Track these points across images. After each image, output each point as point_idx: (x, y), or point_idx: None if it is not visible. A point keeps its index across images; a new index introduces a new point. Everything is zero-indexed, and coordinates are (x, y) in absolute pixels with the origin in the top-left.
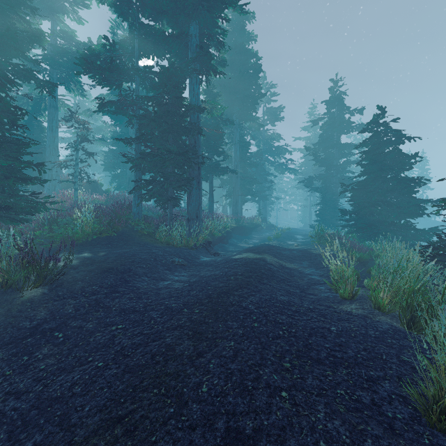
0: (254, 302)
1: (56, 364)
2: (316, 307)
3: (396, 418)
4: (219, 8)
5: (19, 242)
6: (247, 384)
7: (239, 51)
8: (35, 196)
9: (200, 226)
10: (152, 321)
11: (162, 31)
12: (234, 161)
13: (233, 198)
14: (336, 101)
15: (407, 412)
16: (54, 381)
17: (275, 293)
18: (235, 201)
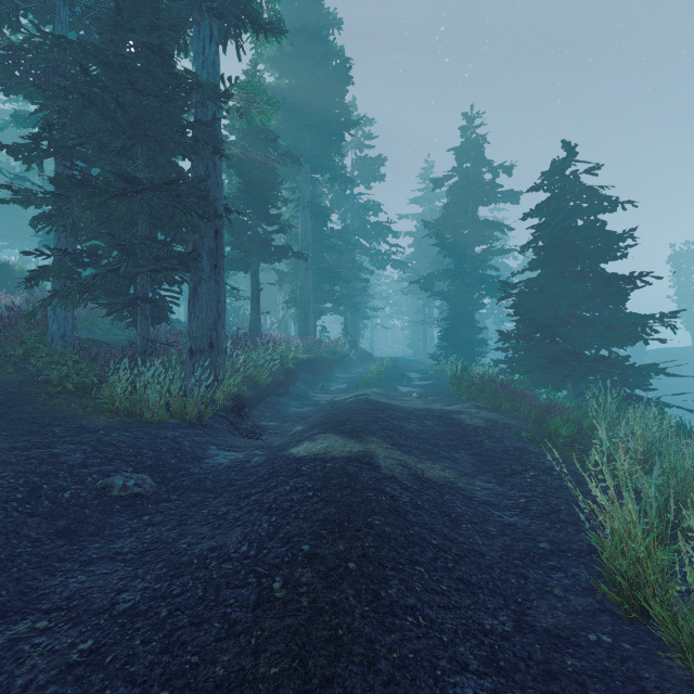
0: None
1: None
2: None
3: None
4: None
5: None
6: None
7: (311, 40)
8: None
9: (220, 365)
10: None
11: None
12: (302, 239)
13: (301, 306)
14: (472, 150)
15: None
16: None
17: None
18: (303, 312)
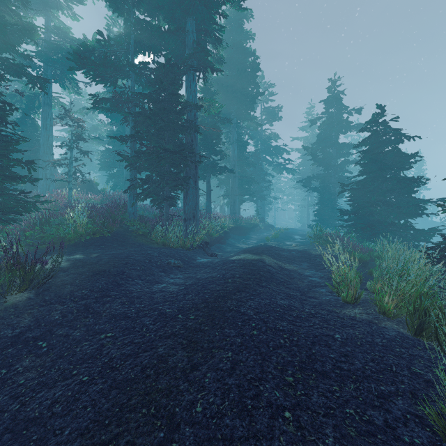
0: (253, 307)
1: (37, 378)
2: (317, 312)
3: (414, 443)
4: (216, 3)
5: (3, 244)
6: (246, 402)
7: (237, 50)
8: (25, 195)
9: (197, 226)
10: (144, 329)
11: (158, 27)
12: (232, 160)
13: (231, 198)
14: (335, 100)
15: (425, 435)
16: (32, 398)
17: (275, 297)
18: (232, 201)
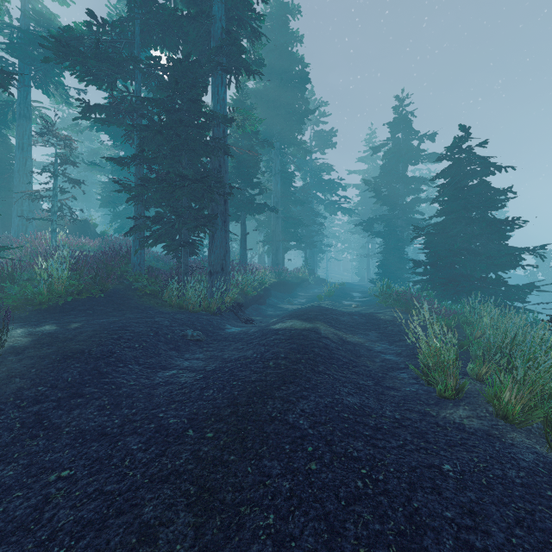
0: (308, 413)
1: None
2: (404, 416)
3: None
4: None
5: None
6: None
7: (280, 55)
8: None
9: (227, 282)
10: (128, 460)
11: (173, 9)
12: (274, 196)
13: (273, 244)
14: (402, 123)
15: None
16: None
17: (339, 391)
18: (275, 249)
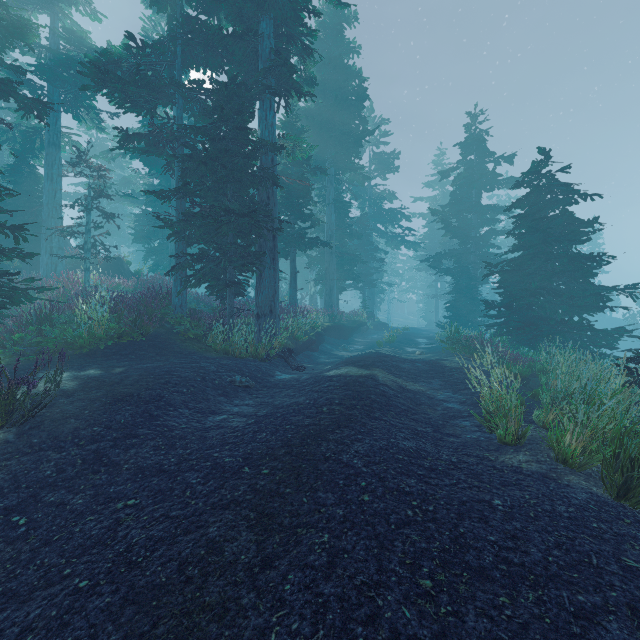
0: (362, 454)
1: (3, 583)
2: (461, 460)
3: None
4: None
5: None
6: (354, 631)
7: (334, 68)
8: (10, 279)
9: (276, 325)
10: (189, 492)
11: (218, 28)
12: (327, 229)
13: (326, 283)
14: (475, 144)
15: None
16: None
17: (395, 436)
18: (328, 289)
